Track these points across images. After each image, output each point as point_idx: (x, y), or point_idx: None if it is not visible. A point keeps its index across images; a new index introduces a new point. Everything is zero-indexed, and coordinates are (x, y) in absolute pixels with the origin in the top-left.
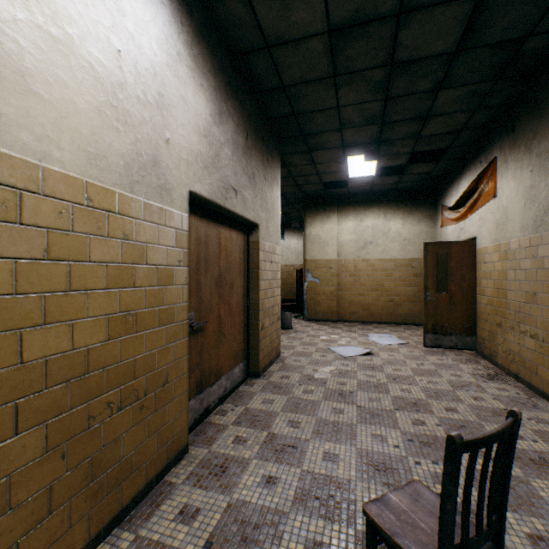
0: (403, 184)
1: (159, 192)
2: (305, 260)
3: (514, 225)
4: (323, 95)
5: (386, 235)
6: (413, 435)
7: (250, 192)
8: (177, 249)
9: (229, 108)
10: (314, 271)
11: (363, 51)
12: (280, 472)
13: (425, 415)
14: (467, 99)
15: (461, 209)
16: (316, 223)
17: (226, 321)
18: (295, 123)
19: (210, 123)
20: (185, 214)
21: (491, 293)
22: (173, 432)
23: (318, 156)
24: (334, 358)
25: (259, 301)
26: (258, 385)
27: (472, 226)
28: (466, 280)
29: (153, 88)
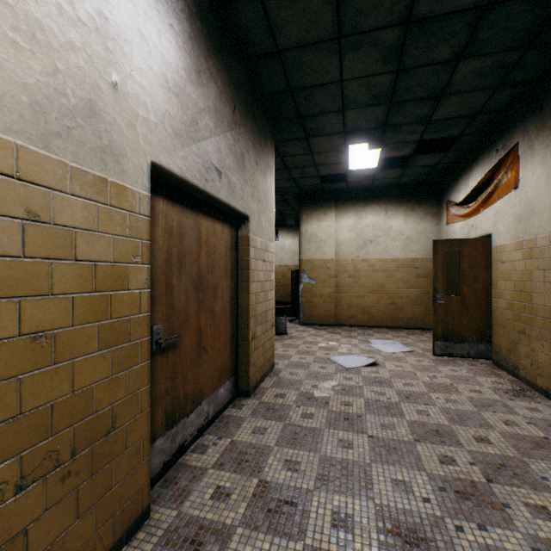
0: (406, 178)
1: (99, 156)
2: (301, 260)
3: (542, 218)
4: (325, 64)
5: (387, 233)
6: (444, 480)
7: (239, 177)
8: (132, 239)
9: (210, 68)
10: (310, 272)
11: (375, 2)
12: (274, 550)
13: (453, 449)
14: (490, 74)
15: (471, 204)
16: (313, 220)
17: (208, 332)
18: (291, 101)
19: (184, 80)
20: (145, 193)
21: (512, 297)
22: (125, 496)
23: (316, 144)
24: (336, 369)
25: (249, 307)
26: (248, 407)
27: (485, 222)
28: (479, 281)
29: (88, 2)
